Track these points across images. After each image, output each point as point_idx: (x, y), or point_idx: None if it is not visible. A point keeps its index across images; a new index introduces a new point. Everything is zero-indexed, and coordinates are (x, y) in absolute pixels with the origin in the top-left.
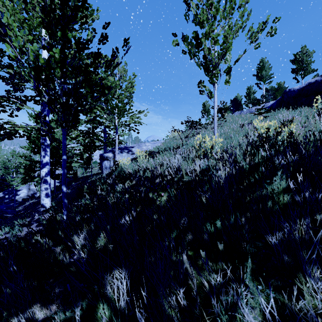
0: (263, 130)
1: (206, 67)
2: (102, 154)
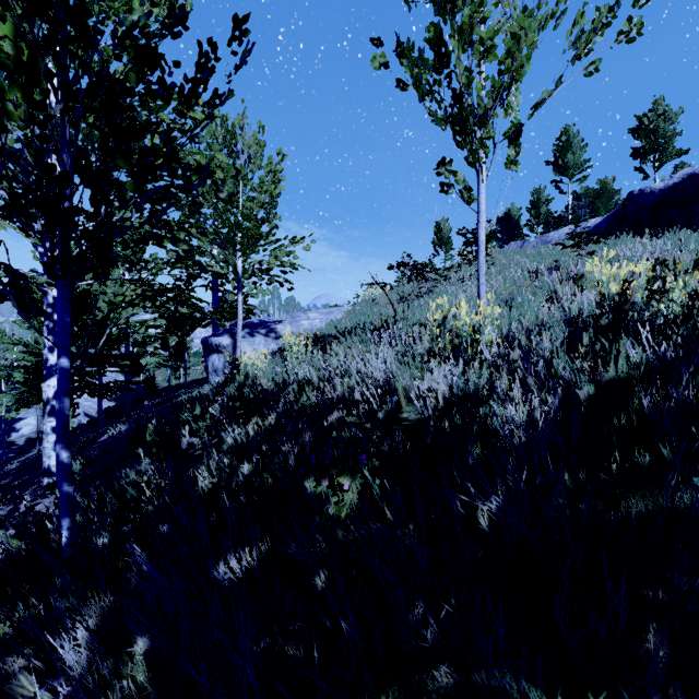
0: (617, 285)
1: (459, 120)
2: (208, 339)
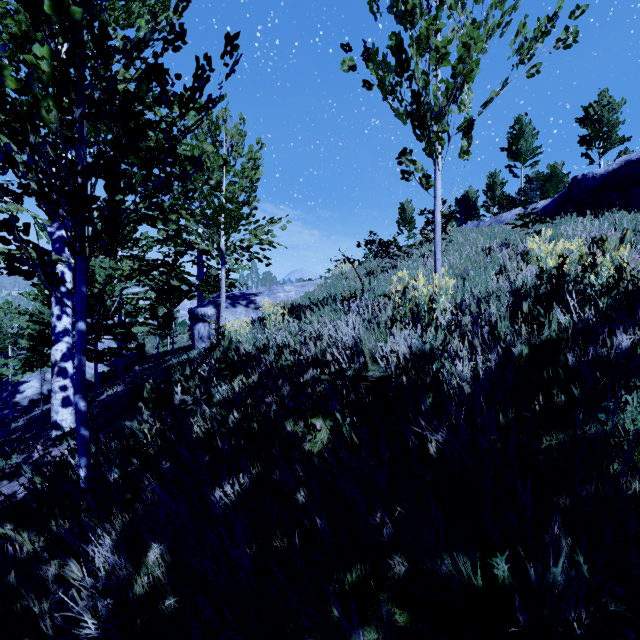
0: (554, 260)
1: (418, 117)
2: (194, 310)
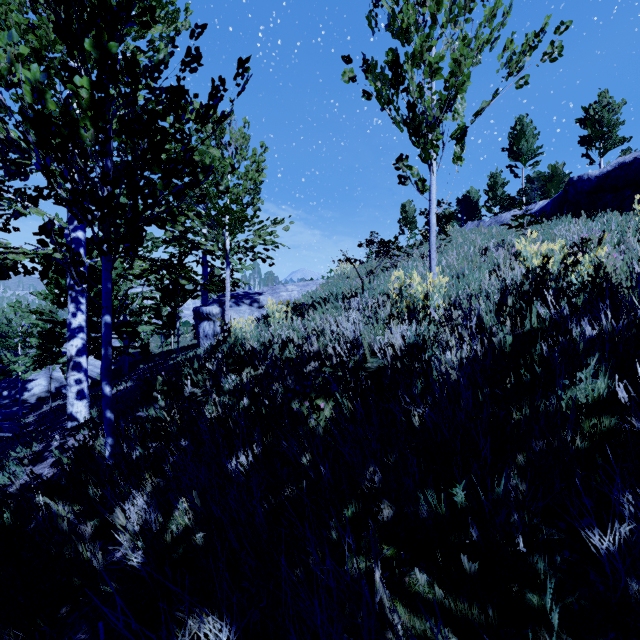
0: (538, 259)
1: (413, 126)
2: (199, 308)
